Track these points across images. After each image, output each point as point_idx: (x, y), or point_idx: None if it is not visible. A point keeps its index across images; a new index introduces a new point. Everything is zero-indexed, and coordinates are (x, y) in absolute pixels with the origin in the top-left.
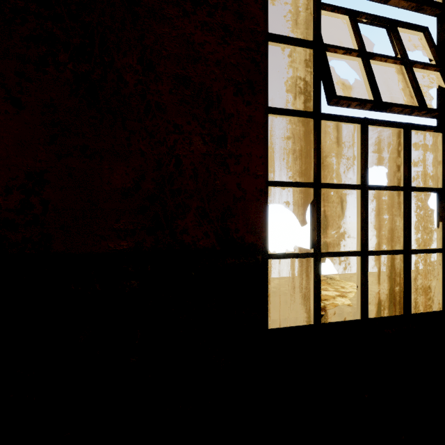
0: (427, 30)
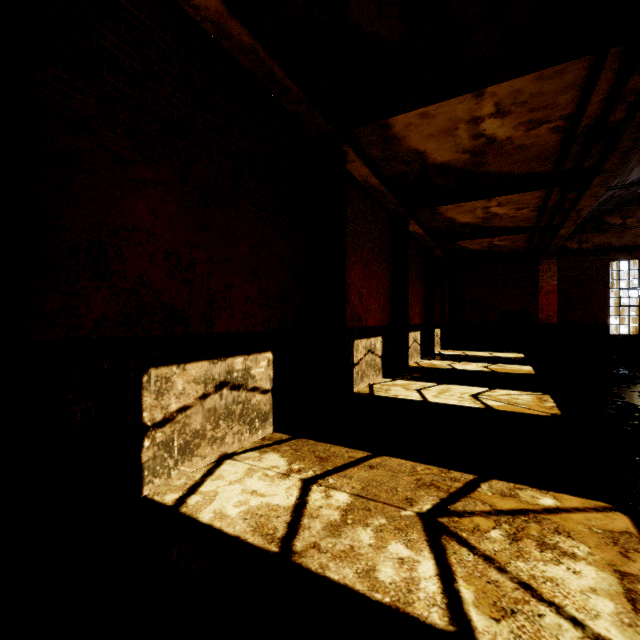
0: None
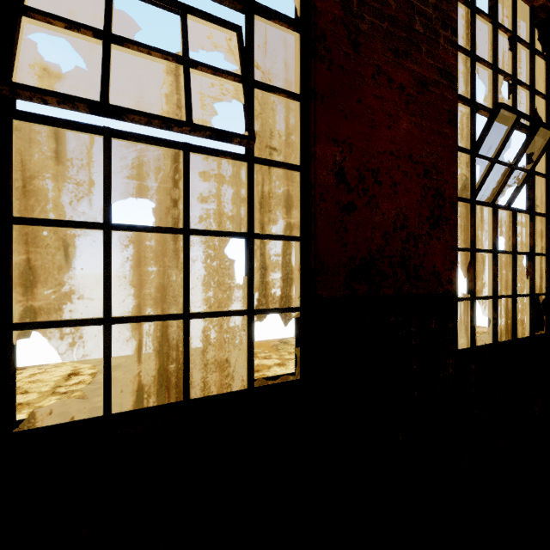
0: (239, 29)
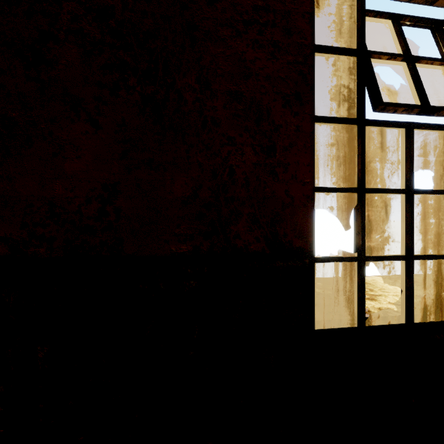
0: None
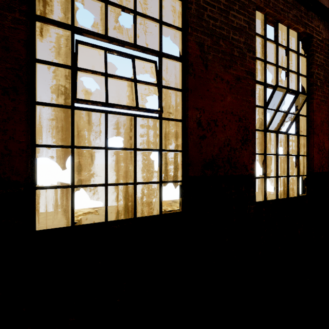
0: (155, 63)
